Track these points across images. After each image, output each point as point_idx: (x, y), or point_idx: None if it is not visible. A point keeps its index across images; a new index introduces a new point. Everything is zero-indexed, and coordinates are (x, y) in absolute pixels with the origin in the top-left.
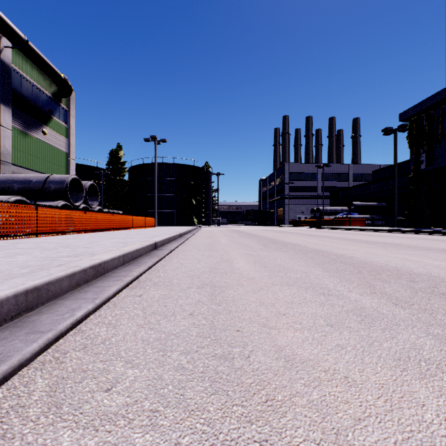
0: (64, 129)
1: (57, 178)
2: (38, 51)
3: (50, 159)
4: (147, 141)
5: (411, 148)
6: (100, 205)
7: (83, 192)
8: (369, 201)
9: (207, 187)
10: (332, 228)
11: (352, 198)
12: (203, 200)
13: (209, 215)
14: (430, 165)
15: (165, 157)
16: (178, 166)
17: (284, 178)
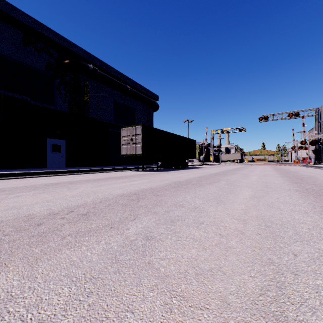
0: None
1: None
2: None
3: None
4: None
5: None
6: None
7: None
8: None
9: None
10: None
11: None
12: None
13: None
14: None
15: None
16: None
17: None
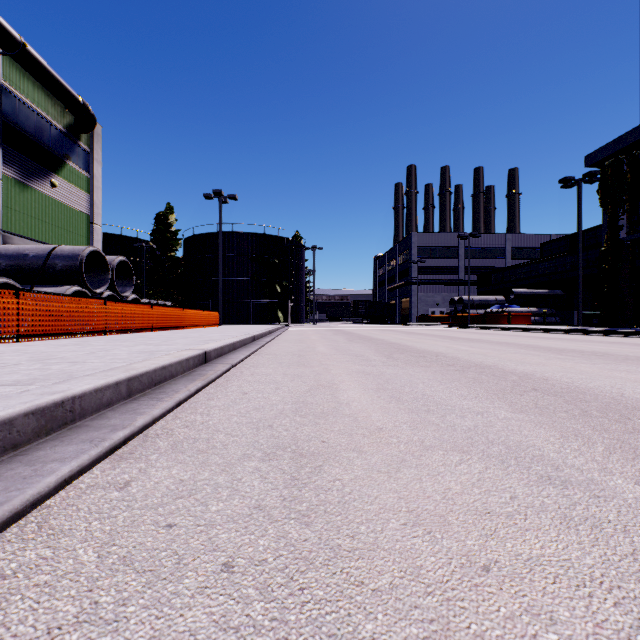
0: (84, 180)
1: (67, 251)
2: (42, 61)
3: (63, 224)
4: (208, 198)
5: (604, 206)
6: (141, 294)
7: (108, 273)
8: (536, 288)
9: (298, 267)
10: (484, 328)
11: (510, 284)
12: (291, 286)
13: (301, 309)
14: (634, 232)
15: (236, 223)
16: (256, 236)
17: (411, 254)
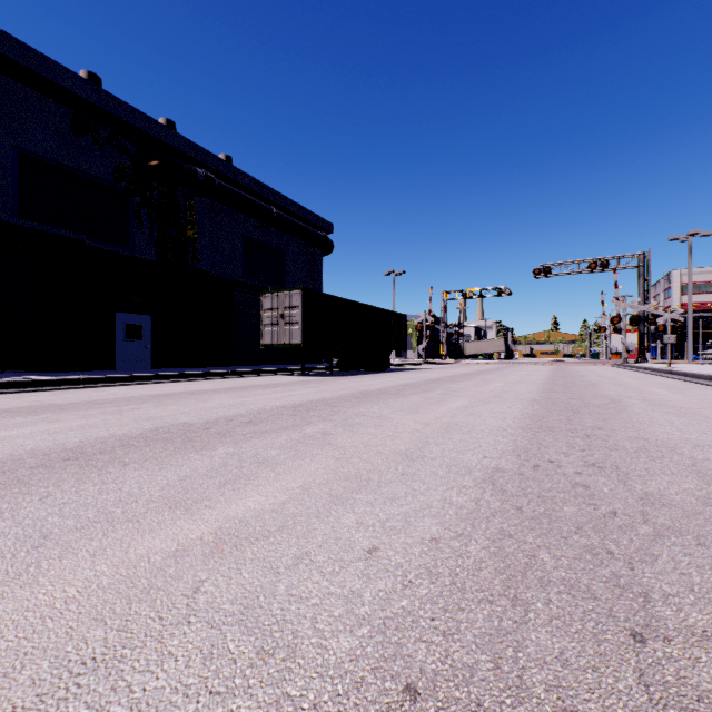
0: None
1: None
2: None
3: None
4: None
5: None
6: None
7: None
8: None
9: None
10: None
11: None
12: None
13: None
14: None
15: None
16: None
17: None
